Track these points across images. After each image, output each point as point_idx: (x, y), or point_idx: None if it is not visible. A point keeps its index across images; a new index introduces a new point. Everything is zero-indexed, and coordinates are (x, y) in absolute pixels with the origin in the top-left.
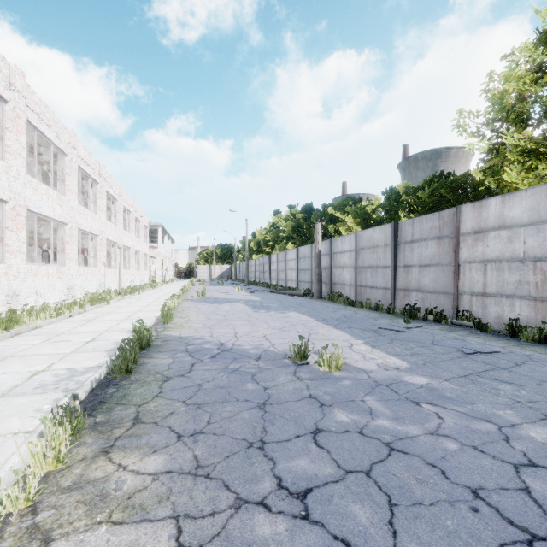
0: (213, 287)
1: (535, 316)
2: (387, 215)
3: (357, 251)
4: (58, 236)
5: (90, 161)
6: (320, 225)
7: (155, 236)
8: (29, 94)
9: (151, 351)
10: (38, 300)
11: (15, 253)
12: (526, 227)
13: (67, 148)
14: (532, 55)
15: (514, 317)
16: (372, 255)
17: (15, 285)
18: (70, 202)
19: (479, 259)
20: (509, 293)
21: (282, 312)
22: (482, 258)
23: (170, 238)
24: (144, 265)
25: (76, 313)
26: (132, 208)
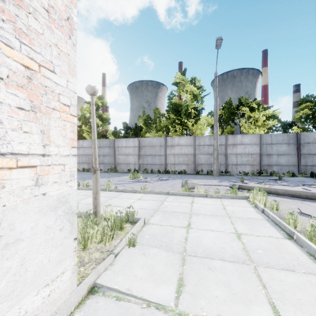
0: None
1: (88, 167)
2: None
3: None
4: None
5: None
6: None
7: None
8: None
9: None
10: None
11: None
12: (87, 148)
13: None
14: (90, 107)
15: (84, 167)
16: None
17: None
18: None
19: (78, 154)
20: (84, 162)
21: None
22: (79, 154)
23: None
24: None
25: None
26: None
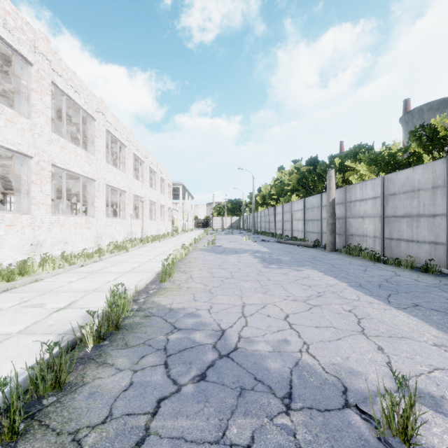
0: (223, 236)
1: None
2: (413, 158)
3: (385, 198)
4: (89, 191)
5: (118, 126)
6: (333, 171)
7: (178, 193)
8: (56, 60)
9: (114, 343)
10: (65, 248)
11: (39, 205)
12: None
13: (95, 113)
14: None
15: None
16: (409, 201)
17: (39, 234)
18: (98, 161)
19: None
20: None
21: (297, 269)
22: None
23: (190, 194)
24: (168, 217)
25: (89, 262)
26: (158, 169)
